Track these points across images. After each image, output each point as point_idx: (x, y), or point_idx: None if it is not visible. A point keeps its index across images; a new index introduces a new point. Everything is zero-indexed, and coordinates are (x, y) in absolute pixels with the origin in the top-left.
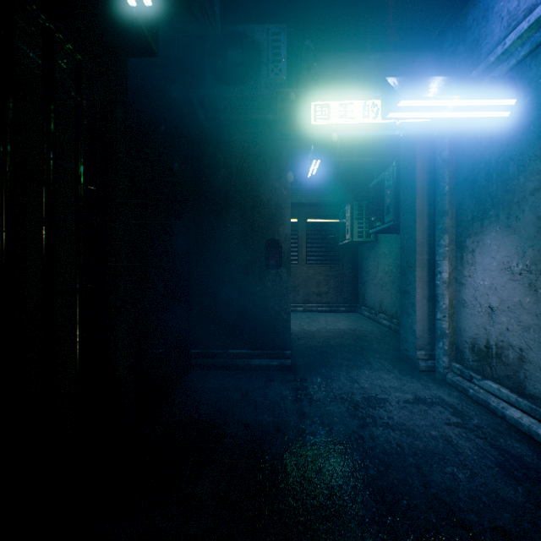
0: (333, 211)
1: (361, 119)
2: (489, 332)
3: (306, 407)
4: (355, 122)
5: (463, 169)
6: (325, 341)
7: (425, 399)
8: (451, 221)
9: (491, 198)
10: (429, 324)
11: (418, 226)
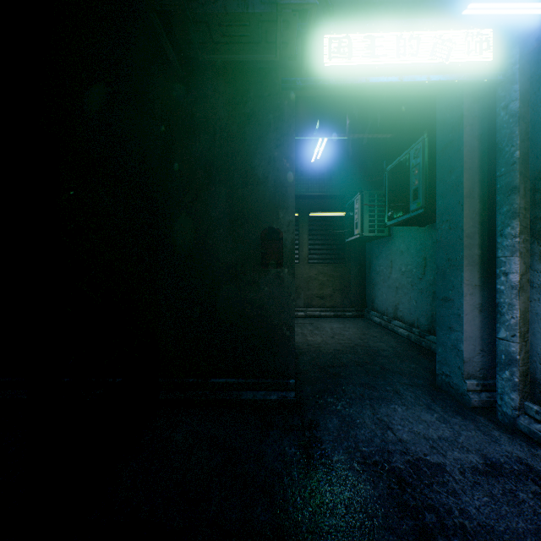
0: (338, 204)
1: (395, 58)
2: None
3: (323, 486)
4: (386, 62)
5: None
6: (335, 357)
7: (501, 465)
8: (524, 201)
9: None
10: (482, 342)
11: (466, 210)
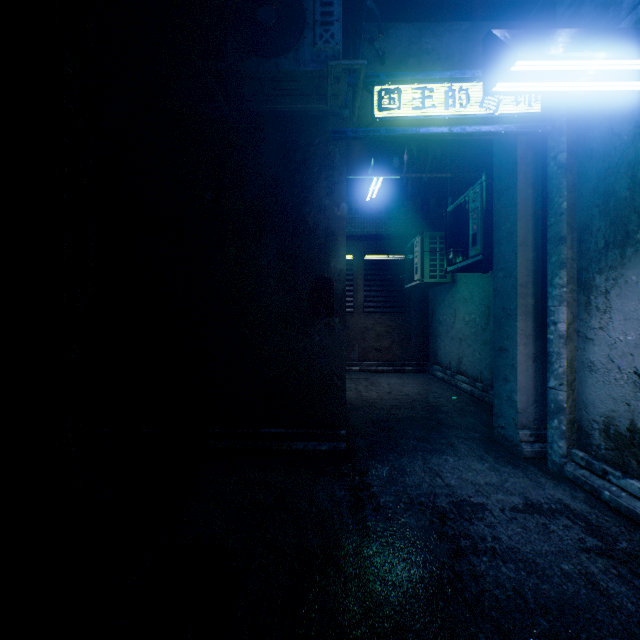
0: (397, 246)
1: (444, 109)
2: (636, 410)
3: (370, 520)
4: (436, 113)
5: (590, 177)
6: (391, 412)
7: (541, 505)
8: (571, 251)
9: (639, 214)
10: (536, 393)
11: (520, 259)
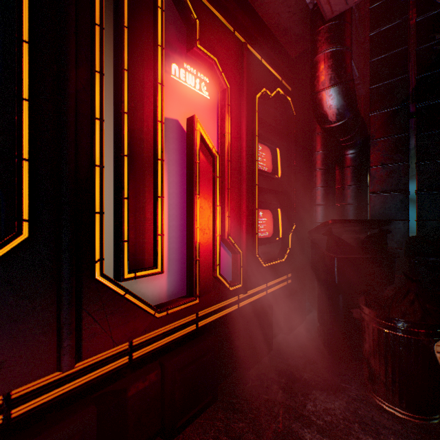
0: None
1: None
2: None
3: None
4: None
5: None
6: None
7: None
8: None
9: None
10: None
11: None
